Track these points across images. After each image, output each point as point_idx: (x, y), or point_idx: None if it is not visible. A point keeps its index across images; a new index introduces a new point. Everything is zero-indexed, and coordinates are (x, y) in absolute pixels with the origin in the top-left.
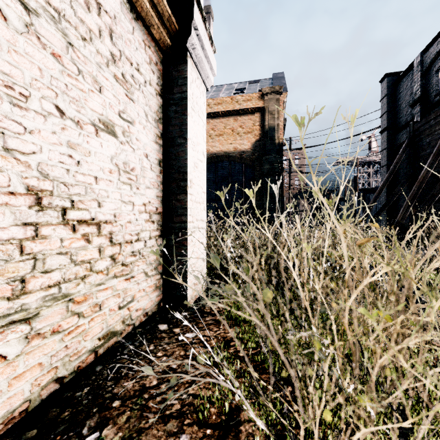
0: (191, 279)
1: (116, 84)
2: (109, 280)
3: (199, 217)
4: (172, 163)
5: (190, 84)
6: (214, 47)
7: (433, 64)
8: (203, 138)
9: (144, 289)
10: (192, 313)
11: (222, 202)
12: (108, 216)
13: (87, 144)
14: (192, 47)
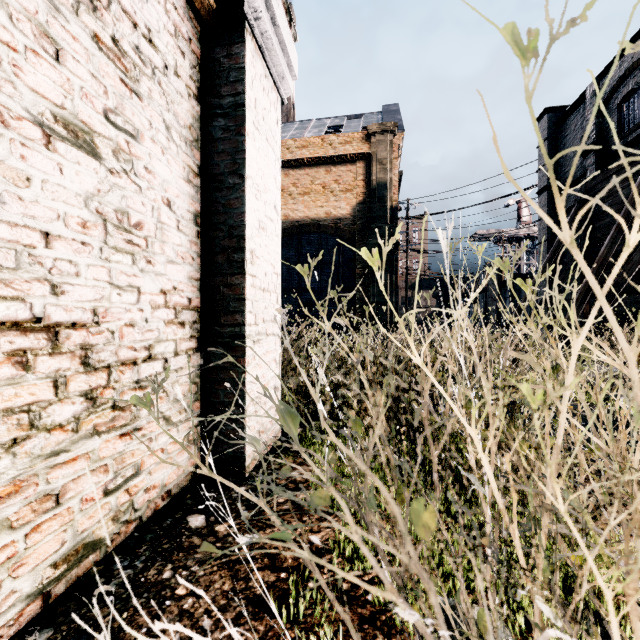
0: (253, 425)
1: (98, 55)
2: (81, 441)
3: (267, 316)
4: (219, 219)
5: (251, 83)
6: (293, 30)
7: (614, 94)
8: (275, 181)
9: (164, 448)
10: (254, 489)
11: (308, 293)
12: (77, 313)
13: (21, 160)
14: (255, 15)
